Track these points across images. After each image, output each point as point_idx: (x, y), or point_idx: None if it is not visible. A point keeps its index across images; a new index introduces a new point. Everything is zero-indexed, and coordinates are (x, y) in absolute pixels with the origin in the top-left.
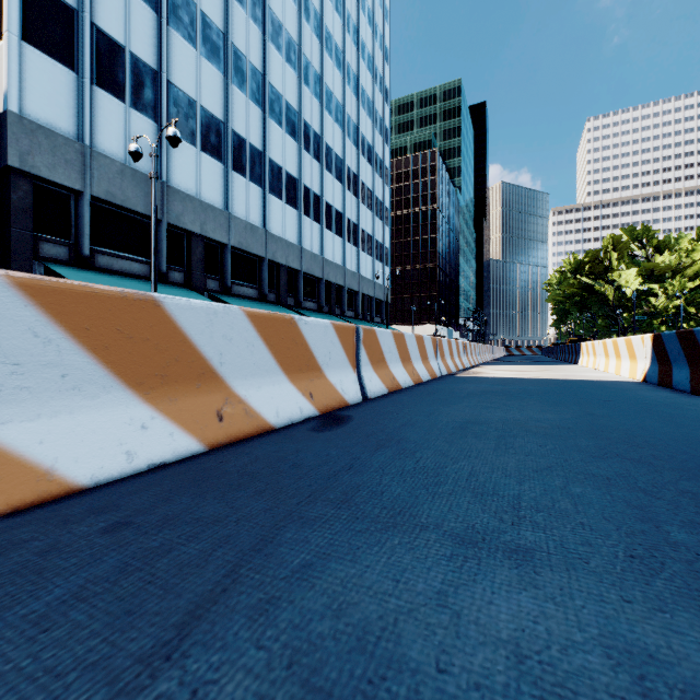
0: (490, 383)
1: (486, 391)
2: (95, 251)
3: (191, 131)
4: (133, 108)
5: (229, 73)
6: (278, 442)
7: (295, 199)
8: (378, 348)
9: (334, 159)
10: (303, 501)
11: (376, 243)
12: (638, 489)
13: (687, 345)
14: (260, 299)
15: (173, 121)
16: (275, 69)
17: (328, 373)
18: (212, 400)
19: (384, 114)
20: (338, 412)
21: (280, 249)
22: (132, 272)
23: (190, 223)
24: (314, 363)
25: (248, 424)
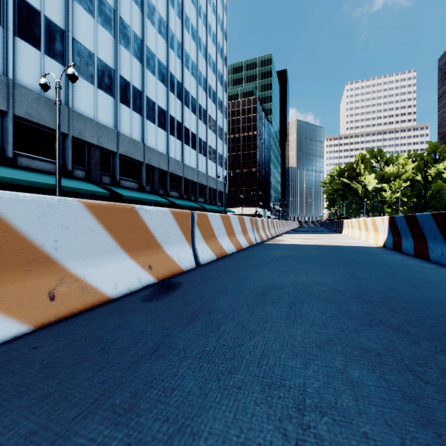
0: (287, 249)
1: (284, 256)
2: (17, 154)
3: (91, 74)
4: (47, 55)
5: (118, 37)
6: (106, 316)
7: (164, 124)
8: (210, 227)
9: (190, 99)
10: (82, 413)
11: (218, 154)
12: (406, 369)
13: (411, 224)
14: (140, 189)
15: (72, 64)
16: (150, 37)
17: (167, 248)
18: (44, 282)
19: (223, 72)
20: (173, 279)
21: (154, 157)
22: (46, 170)
23: (90, 137)
24: (154, 242)
25: (84, 299)
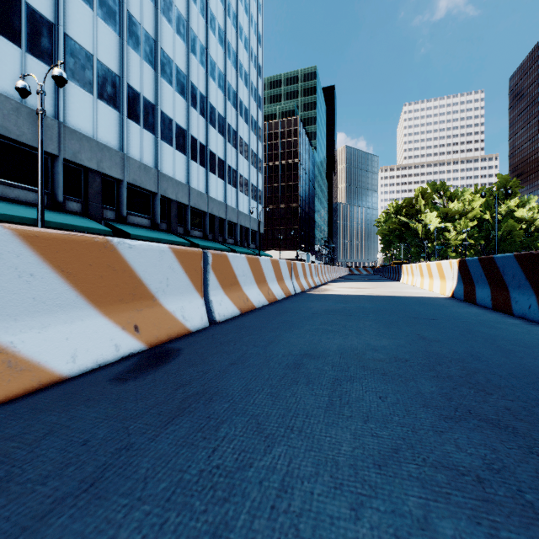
0: (334, 301)
1: (329, 309)
2: None
3: (88, 81)
4: (30, 54)
5: (124, 35)
6: (40, 410)
7: (184, 146)
8: (231, 272)
9: (217, 116)
10: None
11: (252, 186)
12: (533, 514)
13: (488, 269)
14: (153, 227)
15: (59, 63)
16: (166, 37)
17: (165, 300)
18: None
19: (258, 85)
20: (171, 344)
21: (171, 187)
22: (29, 201)
23: (87, 160)
24: (144, 291)
25: (11, 382)
